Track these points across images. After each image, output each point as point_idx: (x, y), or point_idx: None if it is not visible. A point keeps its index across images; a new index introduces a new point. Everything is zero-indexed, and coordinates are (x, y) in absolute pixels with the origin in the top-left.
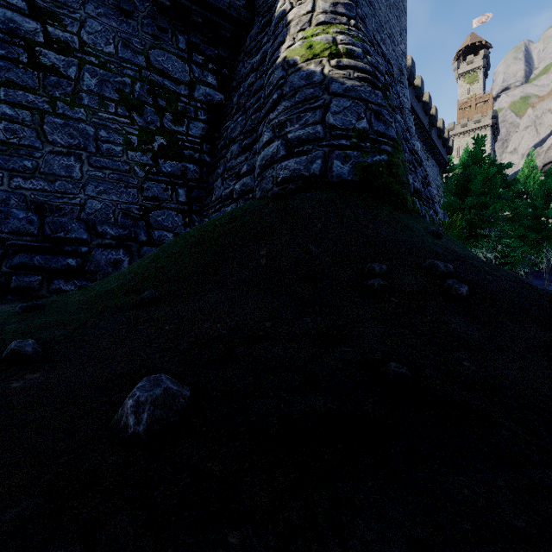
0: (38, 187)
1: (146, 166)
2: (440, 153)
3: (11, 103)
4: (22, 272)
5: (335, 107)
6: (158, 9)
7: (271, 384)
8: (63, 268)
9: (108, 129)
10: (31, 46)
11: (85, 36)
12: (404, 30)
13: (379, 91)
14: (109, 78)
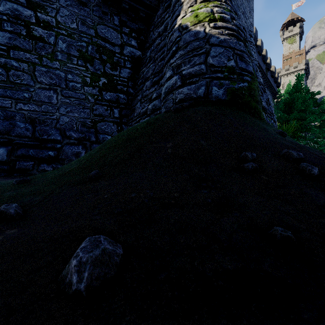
0: (32, 109)
1: (95, 96)
2: (272, 87)
3: (16, 59)
4: (22, 159)
5: (213, 52)
6: (102, 0)
7: (184, 243)
8: (46, 157)
9: (72, 74)
10: (28, 25)
11: (59, 18)
12: (251, 10)
13: (241, 42)
14: (73, 43)
